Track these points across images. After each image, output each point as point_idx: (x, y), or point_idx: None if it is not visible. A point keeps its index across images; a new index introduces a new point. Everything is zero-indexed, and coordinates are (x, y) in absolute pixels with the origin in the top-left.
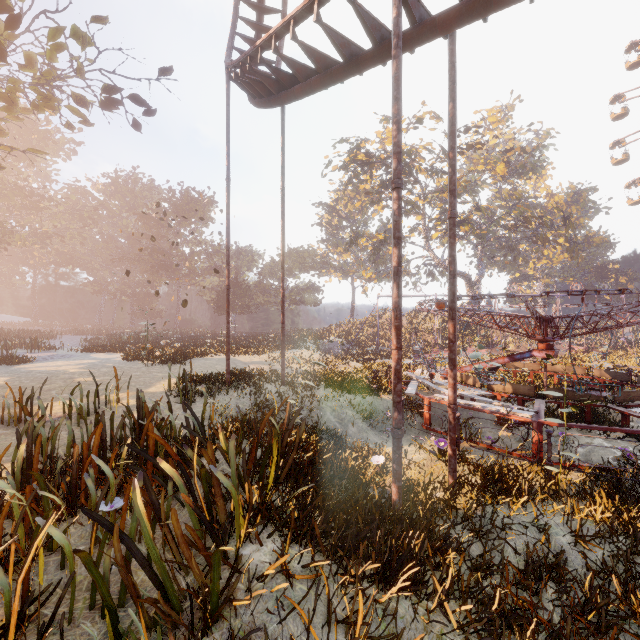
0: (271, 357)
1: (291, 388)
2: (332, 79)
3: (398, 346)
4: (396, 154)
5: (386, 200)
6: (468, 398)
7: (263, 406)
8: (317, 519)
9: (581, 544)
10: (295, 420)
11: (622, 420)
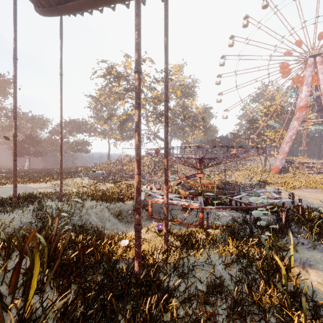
0: (55, 183)
1: (67, 203)
2: (95, 3)
3: (138, 172)
4: (137, 50)
5: (127, 98)
6: (169, 198)
7: (44, 218)
8: (77, 315)
9: (227, 268)
10: (64, 229)
11: (229, 202)
